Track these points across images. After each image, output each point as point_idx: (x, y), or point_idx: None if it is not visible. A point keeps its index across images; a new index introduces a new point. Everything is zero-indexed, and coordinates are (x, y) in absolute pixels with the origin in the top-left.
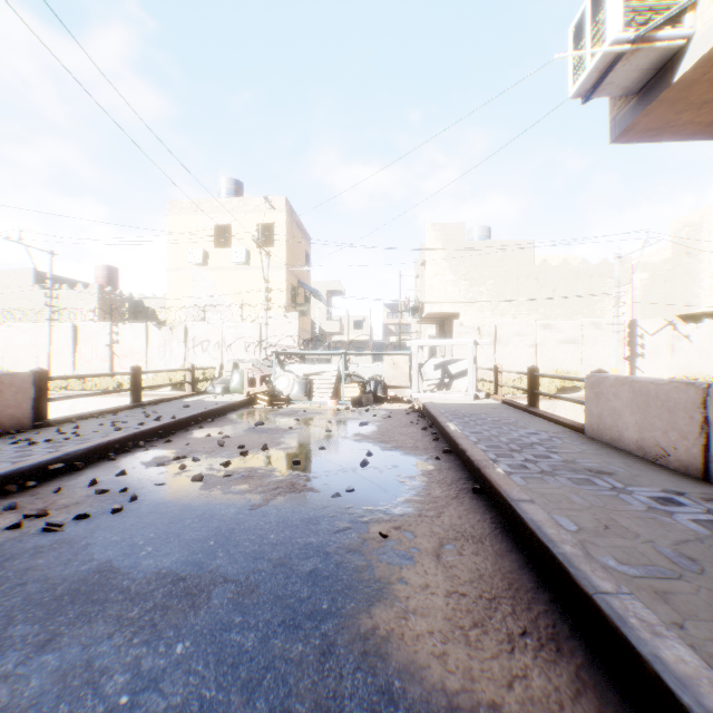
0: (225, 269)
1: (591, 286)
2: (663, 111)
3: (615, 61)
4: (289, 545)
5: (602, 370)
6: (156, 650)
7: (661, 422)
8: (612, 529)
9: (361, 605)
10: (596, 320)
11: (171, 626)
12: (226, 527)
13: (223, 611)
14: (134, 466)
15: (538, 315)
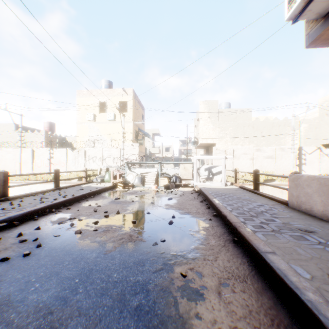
0: (104, 122)
1: (279, 130)
2: None
3: None
4: (124, 282)
5: (297, 171)
6: None
7: None
8: None
9: None
10: (282, 146)
11: None
12: (88, 267)
13: None
14: (46, 223)
15: (254, 144)
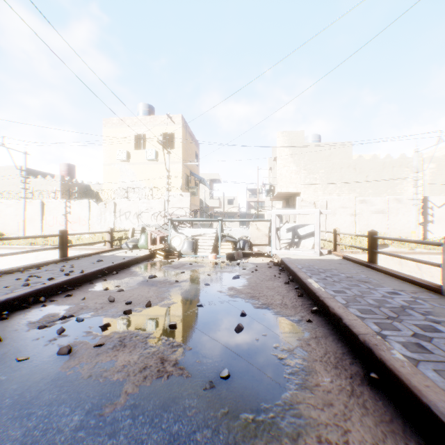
0: (141, 163)
1: (393, 173)
2: None
3: None
4: None
5: None
6: None
7: None
8: None
9: None
10: (398, 197)
11: None
12: None
13: None
14: (18, 327)
15: (355, 194)
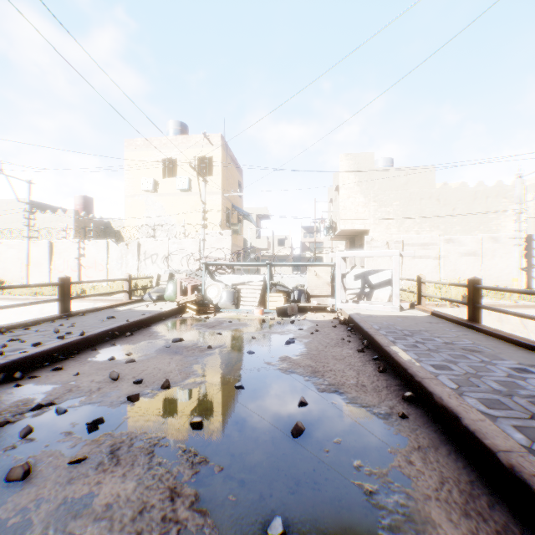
0: (171, 195)
1: (487, 206)
2: None
3: None
4: None
5: None
6: None
7: None
8: None
9: None
10: (494, 235)
11: None
12: None
13: None
14: None
15: (439, 231)
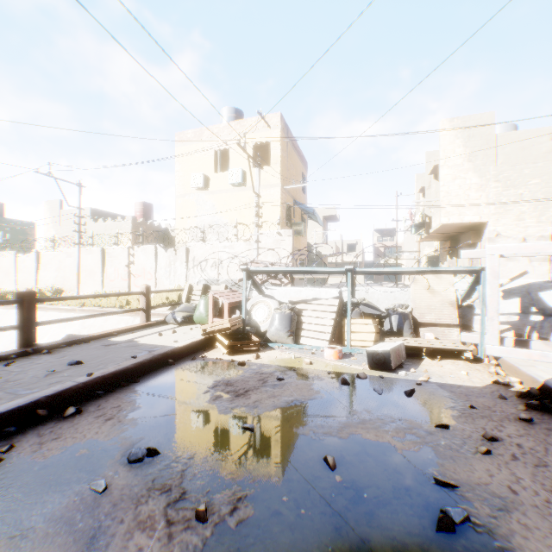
0: (224, 191)
1: None
2: None
3: None
4: None
5: None
6: None
7: None
8: None
9: None
10: None
11: None
12: None
13: None
14: None
15: None
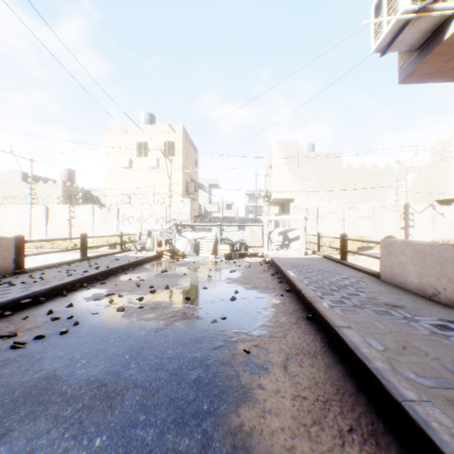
0: (143, 170)
1: (379, 182)
2: (435, 61)
3: (404, 26)
4: (181, 358)
5: (391, 236)
6: (81, 443)
7: (434, 272)
8: (408, 349)
9: (231, 406)
10: (383, 203)
11: (93, 423)
12: (138, 345)
13: (132, 410)
14: (79, 300)
15: (345, 200)
